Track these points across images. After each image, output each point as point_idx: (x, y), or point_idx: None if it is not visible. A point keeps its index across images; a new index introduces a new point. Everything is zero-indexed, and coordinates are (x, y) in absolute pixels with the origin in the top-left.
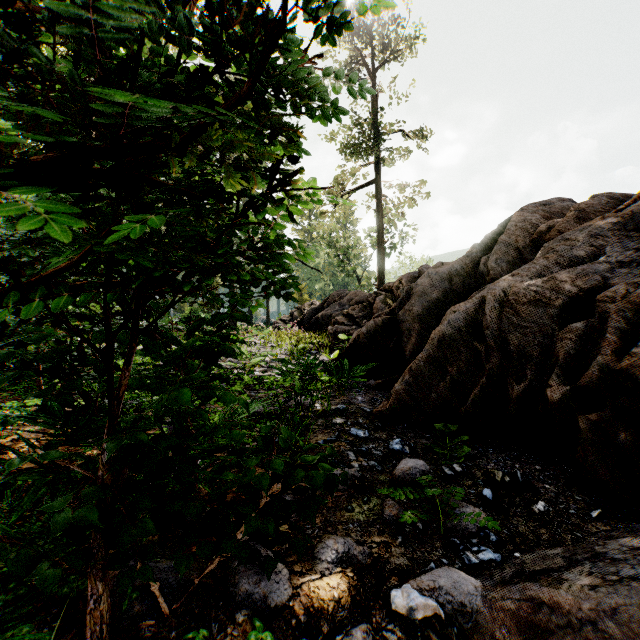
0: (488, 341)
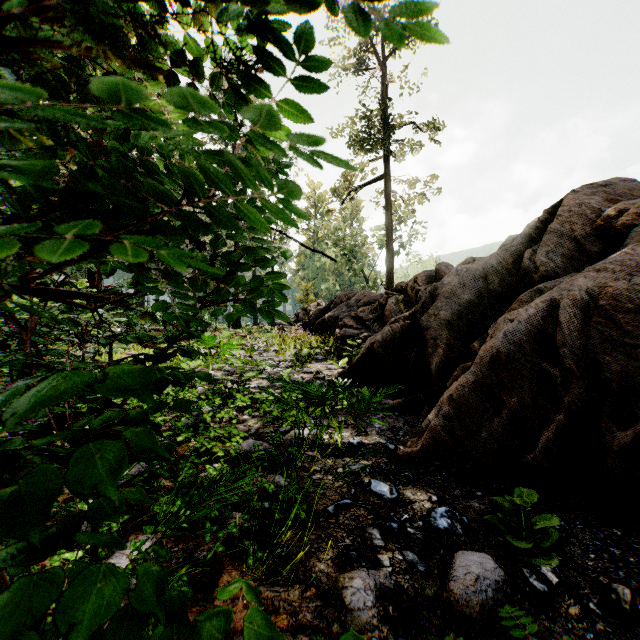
0: (566, 363)
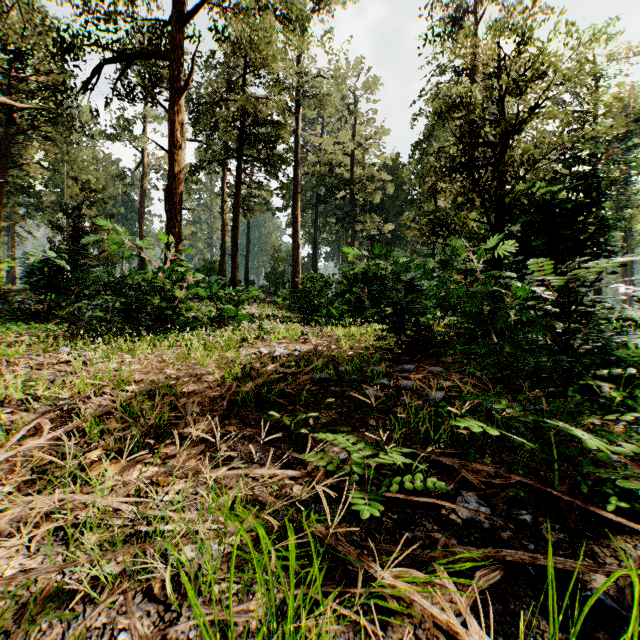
0: None
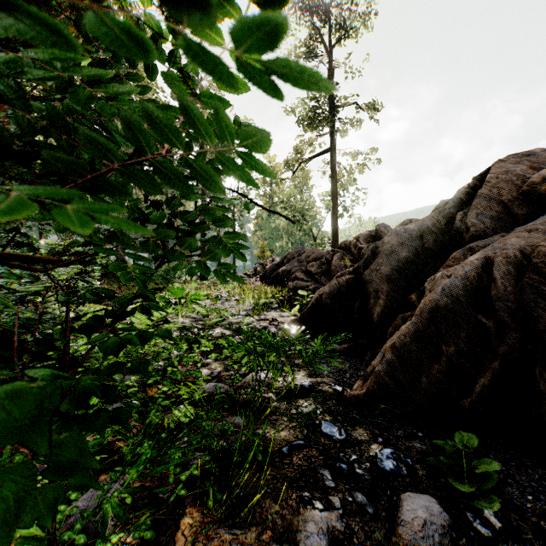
0: (500, 315)
